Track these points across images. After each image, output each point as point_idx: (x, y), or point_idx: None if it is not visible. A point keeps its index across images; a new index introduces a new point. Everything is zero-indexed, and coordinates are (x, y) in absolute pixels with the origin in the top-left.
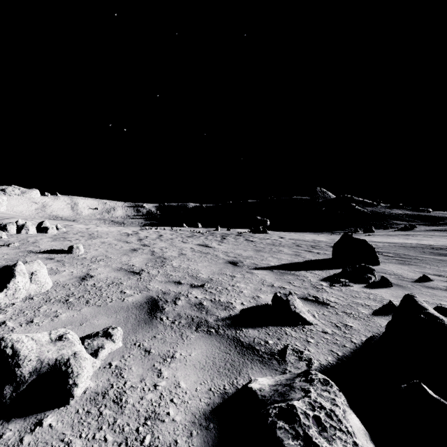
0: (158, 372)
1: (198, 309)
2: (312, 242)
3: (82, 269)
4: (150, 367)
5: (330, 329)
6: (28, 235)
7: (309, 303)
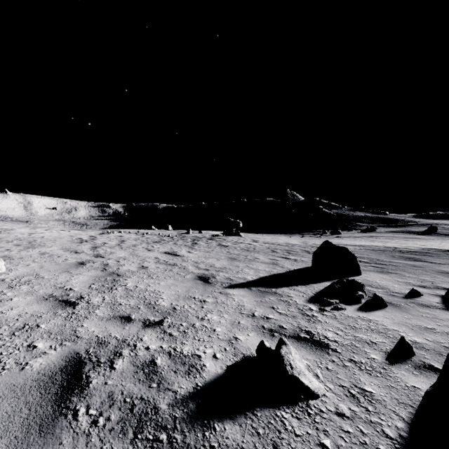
0: None
1: (145, 378)
2: (286, 246)
3: None
4: None
5: (346, 404)
6: None
7: (303, 346)
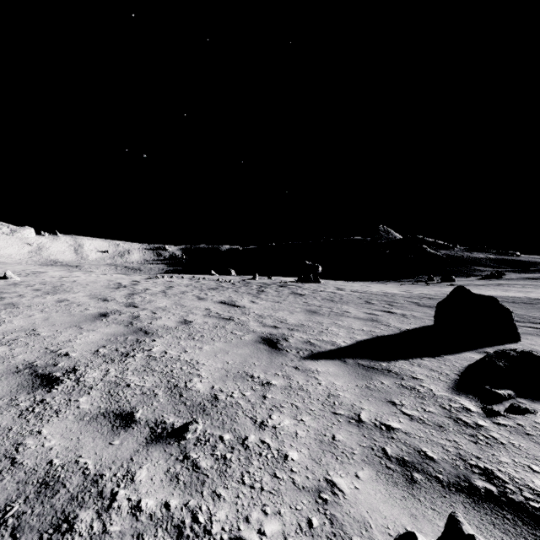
0: None
1: None
2: (384, 296)
3: None
4: None
5: None
6: None
7: (497, 524)
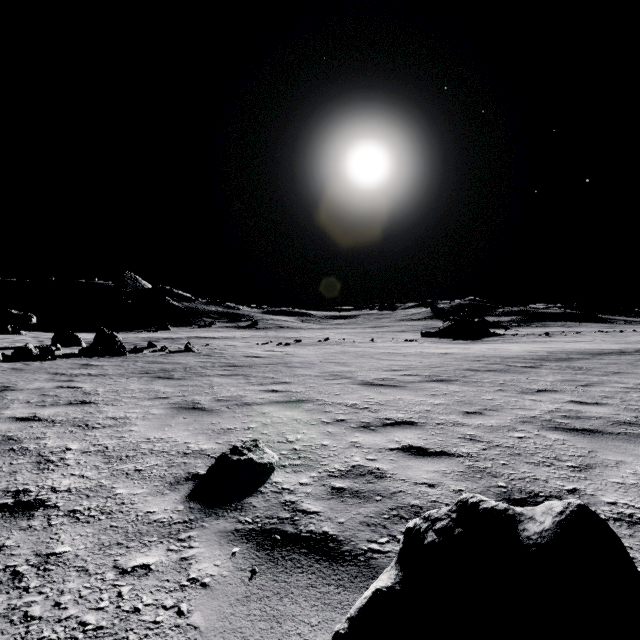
0: None
1: None
2: None
3: None
4: None
5: None
6: None
7: None
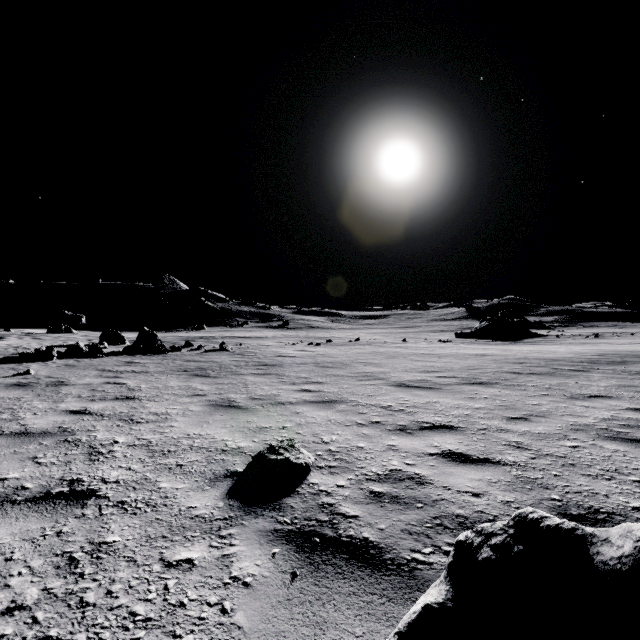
0: None
1: None
2: None
3: None
4: None
5: None
6: None
7: None
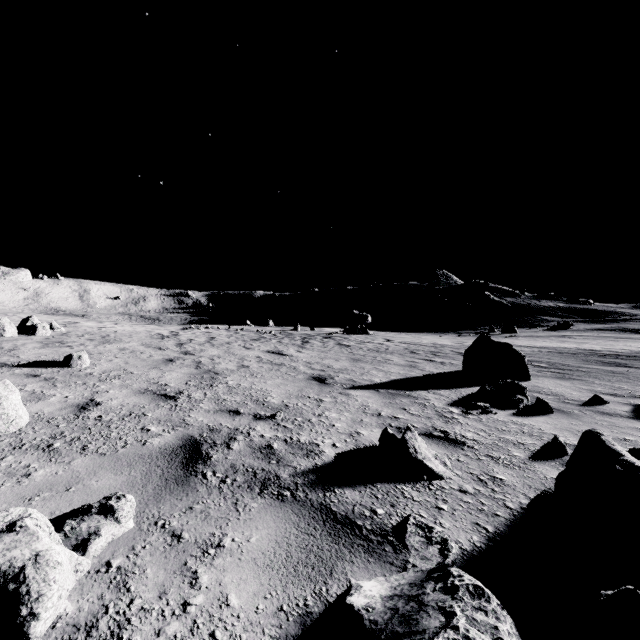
0: (192, 577)
1: (264, 457)
2: (432, 347)
3: (84, 393)
4: (179, 566)
5: (471, 485)
6: (3, 338)
7: (435, 442)
